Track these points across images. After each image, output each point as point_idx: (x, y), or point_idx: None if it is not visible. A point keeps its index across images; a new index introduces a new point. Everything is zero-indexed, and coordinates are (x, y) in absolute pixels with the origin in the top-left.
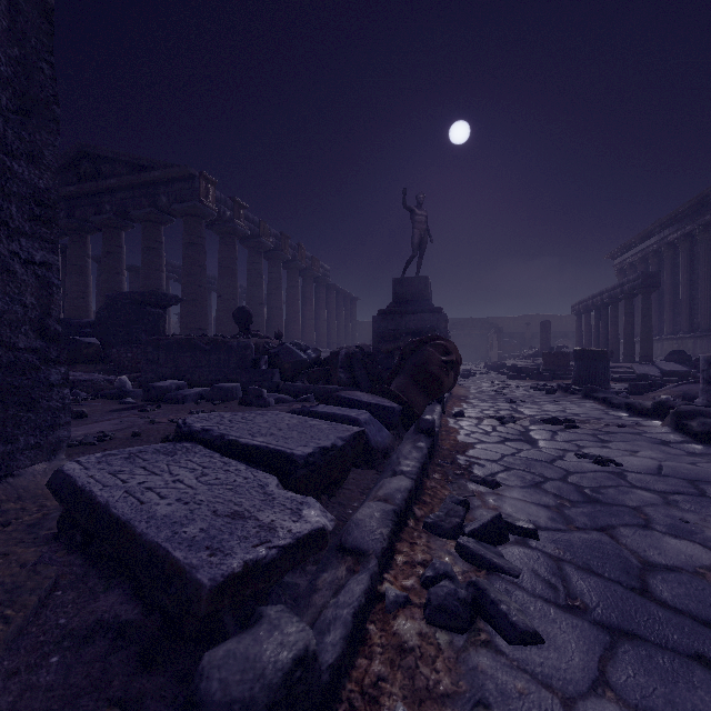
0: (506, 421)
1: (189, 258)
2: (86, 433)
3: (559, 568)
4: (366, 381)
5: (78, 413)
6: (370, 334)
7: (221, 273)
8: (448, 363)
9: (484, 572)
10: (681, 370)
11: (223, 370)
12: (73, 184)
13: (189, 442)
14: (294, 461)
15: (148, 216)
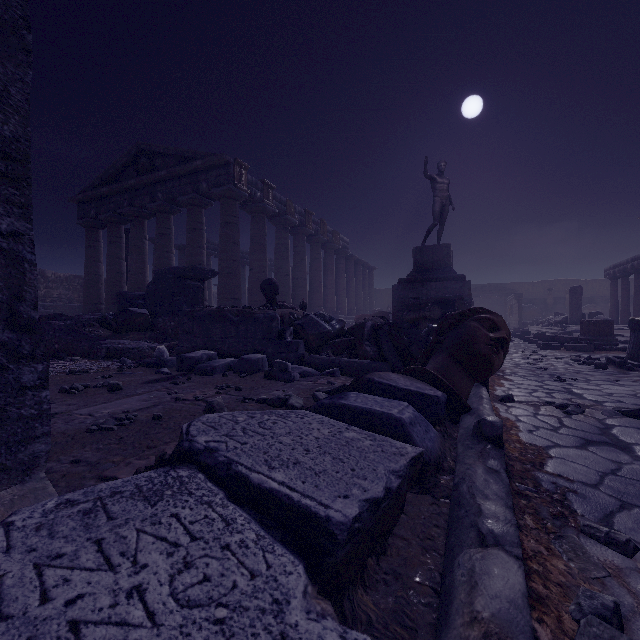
0: (571, 411)
1: (225, 236)
2: (111, 412)
3: None
4: (393, 355)
5: (113, 386)
6: (386, 301)
7: (252, 249)
8: (498, 341)
9: None
10: None
11: (251, 341)
12: (134, 178)
13: (187, 467)
14: (331, 534)
15: (191, 200)
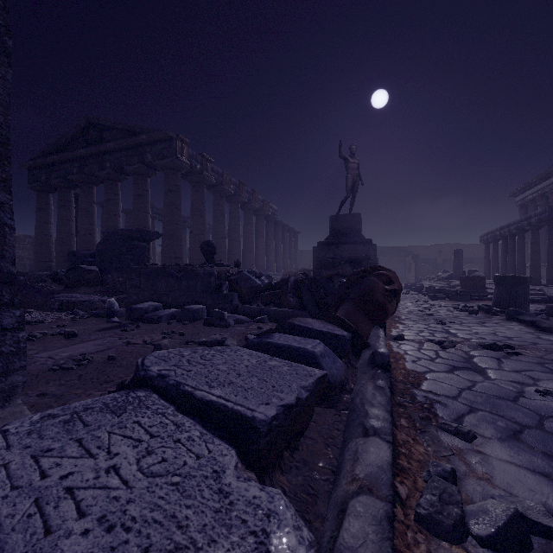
0: (446, 346)
1: (168, 202)
2: (70, 355)
3: None
4: (312, 304)
5: (69, 333)
6: (309, 260)
7: (193, 214)
8: (391, 292)
9: None
10: None
11: (192, 294)
12: (83, 148)
13: (144, 390)
14: (256, 428)
15: (137, 170)
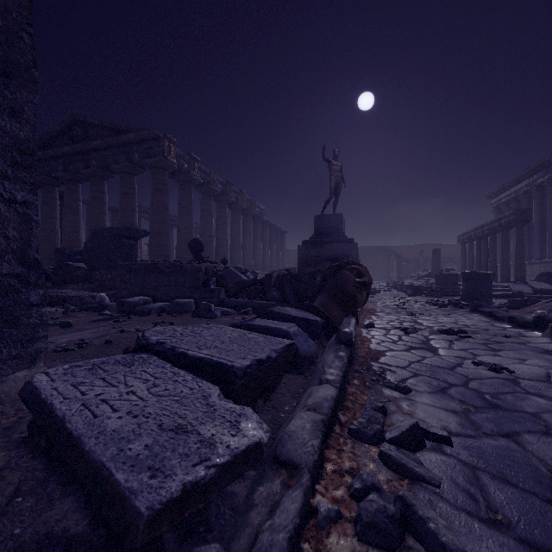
0: (409, 332)
1: (155, 201)
2: (69, 340)
3: (475, 477)
4: (293, 298)
5: (65, 323)
6: (296, 260)
7: (180, 213)
8: (361, 284)
9: (407, 481)
10: (550, 288)
11: (180, 288)
12: (68, 145)
13: (146, 353)
14: (234, 373)
15: (124, 168)
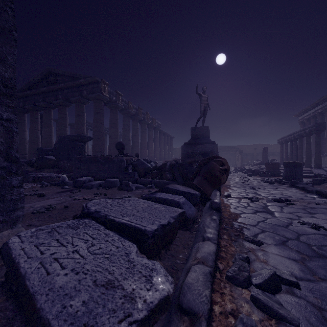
0: (253, 200)
1: (96, 119)
2: (42, 205)
3: (323, 317)
4: (180, 178)
5: (40, 194)
6: (179, 154)
7: (111, 126)
8: (223, 170)
9: (274, 321)
10: None
11: (111, 172)
12: (45, 87)
13: (87, 219)
14: (146, 235)
15: (78, 100)
